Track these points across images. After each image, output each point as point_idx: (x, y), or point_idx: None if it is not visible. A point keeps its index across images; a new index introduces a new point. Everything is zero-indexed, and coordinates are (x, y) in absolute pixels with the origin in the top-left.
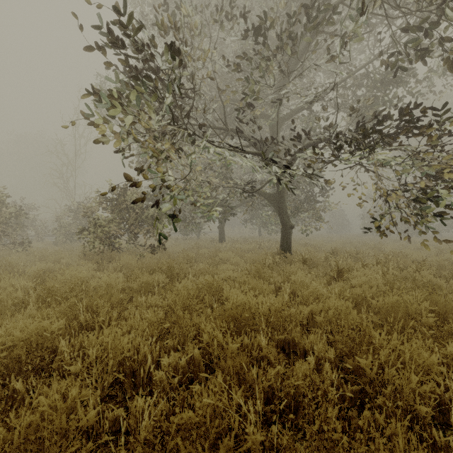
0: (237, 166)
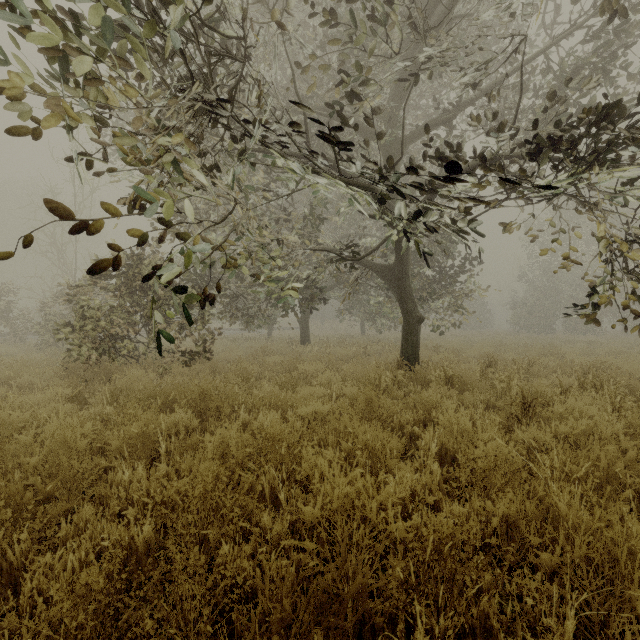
0: (329, 227)
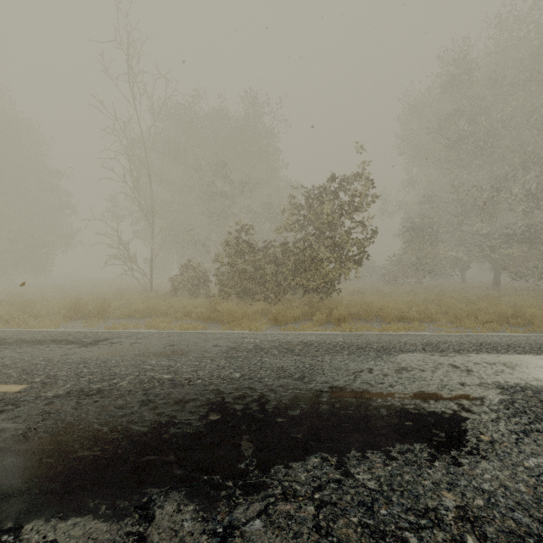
0: None
